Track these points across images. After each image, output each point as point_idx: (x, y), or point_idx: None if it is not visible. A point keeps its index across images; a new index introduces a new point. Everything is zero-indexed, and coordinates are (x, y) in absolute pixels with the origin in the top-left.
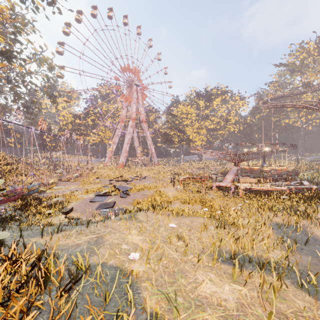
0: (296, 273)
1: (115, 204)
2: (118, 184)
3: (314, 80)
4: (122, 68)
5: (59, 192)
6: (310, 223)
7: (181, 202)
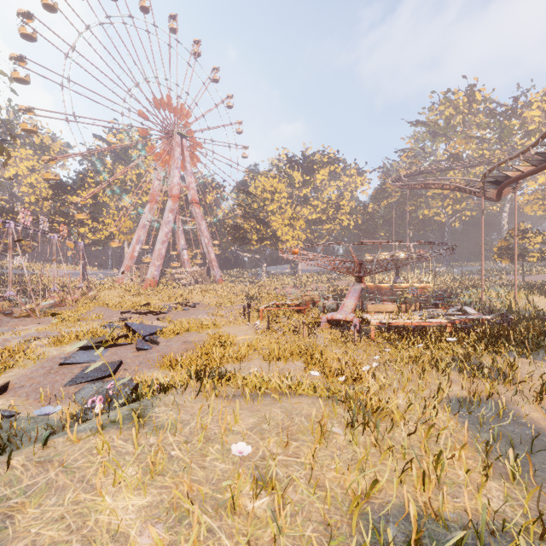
0: None
1: (120, 367)
2: (138, 320)
3: (464, 150)
4: (154, 101)
5: None
6: (514, 392)
7: (264, 357)
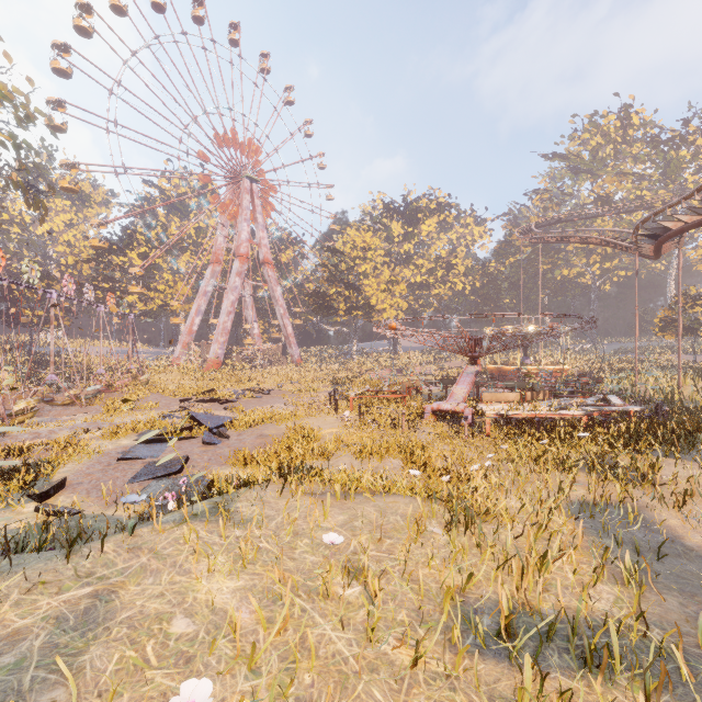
0: (680, 670)
1: (187, 463)
2: (201, 409)
3: (616, 191)
4: (217, 138)
5: (38, 434)
6: (651, 497)
7: (354, 454)
